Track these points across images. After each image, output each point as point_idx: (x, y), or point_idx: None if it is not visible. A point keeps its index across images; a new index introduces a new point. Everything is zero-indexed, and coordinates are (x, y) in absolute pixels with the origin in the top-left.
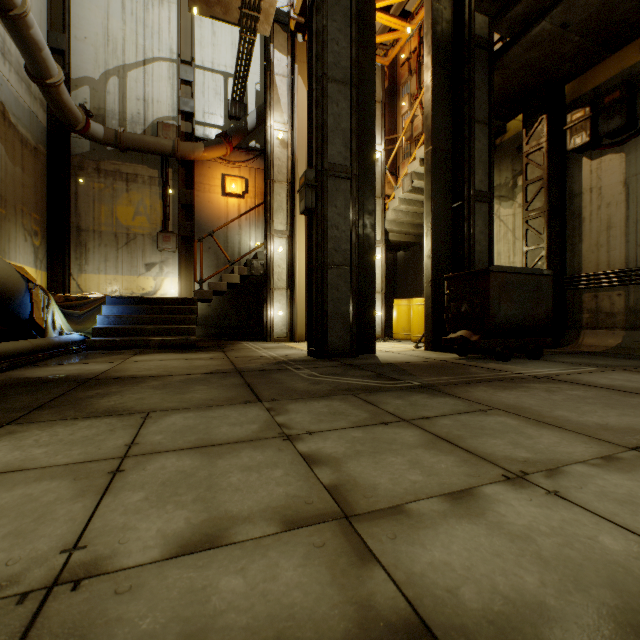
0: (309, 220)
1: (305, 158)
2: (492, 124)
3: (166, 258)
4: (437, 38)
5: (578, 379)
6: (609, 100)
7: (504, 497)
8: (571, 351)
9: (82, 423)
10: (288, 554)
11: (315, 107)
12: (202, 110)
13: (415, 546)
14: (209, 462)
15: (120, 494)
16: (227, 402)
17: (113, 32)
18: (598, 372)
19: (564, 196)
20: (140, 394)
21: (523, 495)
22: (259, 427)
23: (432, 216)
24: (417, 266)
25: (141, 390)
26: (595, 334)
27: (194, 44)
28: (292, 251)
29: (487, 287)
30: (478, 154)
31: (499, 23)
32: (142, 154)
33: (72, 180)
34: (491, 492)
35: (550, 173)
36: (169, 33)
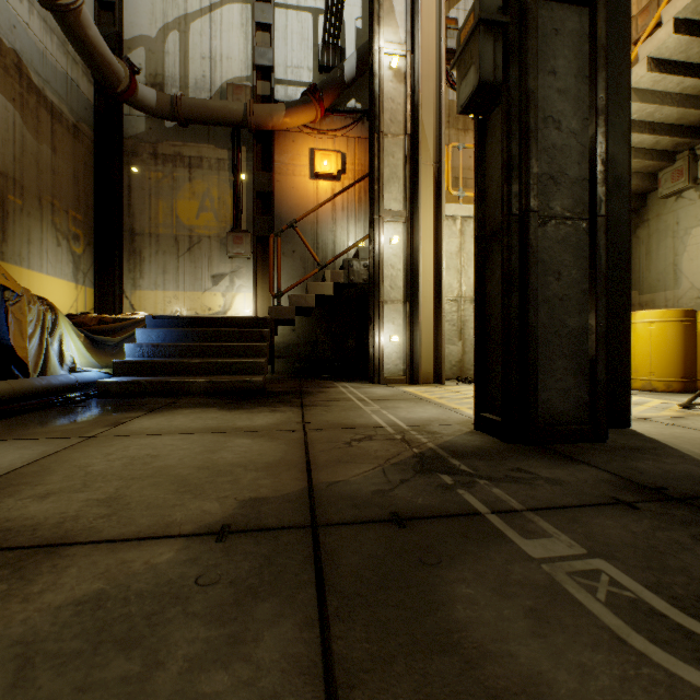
0: (478, 127)
1: (433, 95)
2: None
3: (238, 267)
4: None
5: None
6: None
7: None
8: None
9: None
10: None
11: None
12: (284, 64)
13: None
14: None
15: None
16: None
17: None
18: None
19: None
20: None
21: None
22: None
23: None
24: None
25: None
26: None
27: None
28: (412, 242)
29: None
30: None
31: None
32: (208, 130)
33: (124, 170)
34: None
35: None
36: None
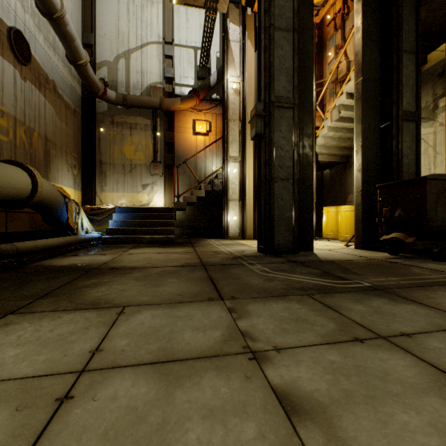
0: (258, 144)
1: (253, 101)
2: (419, 52)
3: (155, 180)
4: None
5: None
6: None
7: None
8: None
9: (66, 316)
10: None
11: (263, 52)
12: (179, 75)
13: None
14: (166, 393)
15: None
16: (192, 298)
17: (122, 28)
18: None
19: None
20: (124, 285)
21: None
22: (222, 335)
23: (362, 136)
24: (341, 180)
25: (126, 281)
26: None
27: (174, 29)
28: (243, 172)
29: (424, 194)
30: (406, 79)
31: None
32: (140, 109)
33: (97, 130)
34: None
35: None
36: (157, 24)
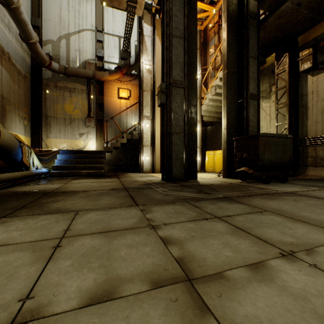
0: (162, 110)
1: (160, 78)
2: (259, 58)
3: (89, 130)
4: (229, 13)
5: (310, 194)
6: (323, 44)
7: (284, 268)
8: (302, 178)
9: (42, 217)
10: (155, 306)
11: (165, 50)
12: (107, 55)
13: (234, 302)
14: (109, 241)
15: (57, 261)
16: (119, 206)
17: (63, 17)
18: (320, 190)
19: (297, 96)
20: (74, 201)
21: (295, 267)
22: (136, 220)
23: (227, 107)
24: (218, 134)
25: (75, 198)
26: (315, 169)
27: (103, 22)
28: (153, 126)
29: (257, 144)
30: (251, 74)
31: (263, 4)
32: (77, 78)
33: (43, 91)
34: (275, 264)
35: (290, 84)
36: (91, 16)
